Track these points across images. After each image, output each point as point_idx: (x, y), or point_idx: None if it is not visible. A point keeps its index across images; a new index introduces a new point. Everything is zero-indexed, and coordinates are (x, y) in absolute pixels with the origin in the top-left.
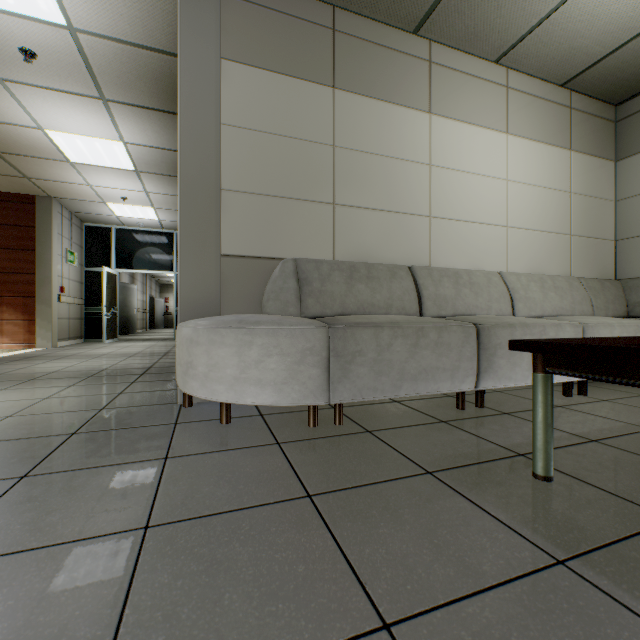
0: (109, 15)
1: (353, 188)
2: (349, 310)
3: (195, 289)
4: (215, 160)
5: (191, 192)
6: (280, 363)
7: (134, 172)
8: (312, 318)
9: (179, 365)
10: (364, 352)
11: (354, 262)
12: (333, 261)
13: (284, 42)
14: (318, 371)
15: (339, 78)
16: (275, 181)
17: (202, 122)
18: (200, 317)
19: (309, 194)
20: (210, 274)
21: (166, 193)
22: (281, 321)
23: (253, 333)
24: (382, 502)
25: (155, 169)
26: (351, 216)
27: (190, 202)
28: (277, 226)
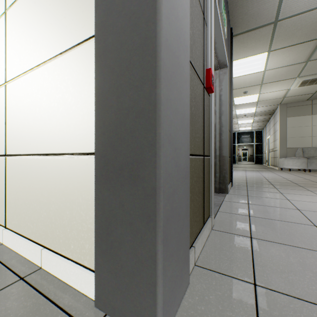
0: (263, 110)
1: (316, 133)
2: (314, 156)
3: (282, 153)
4: (285, 133)
5: (281, 139)
6: (298, 163)
7: (251, 122)
8: (305, 157)
9: (281, 164)
10: (314, 162)
11: (316, 147)
12: (311, 147)
13: (299, 110)
14: (305, 164)
15: (313, 113)
16: (297, 134)
17: (283, 128)
18: (282, 157)
19: (305, 135)
20: (284, 151)
21: (257, 124)
22: (299, 158)
23: (294, 159)
24: (310, 173)
25: (257, 121)
26: (316, 138)
27: (281, 140)
28: (298, 142)
